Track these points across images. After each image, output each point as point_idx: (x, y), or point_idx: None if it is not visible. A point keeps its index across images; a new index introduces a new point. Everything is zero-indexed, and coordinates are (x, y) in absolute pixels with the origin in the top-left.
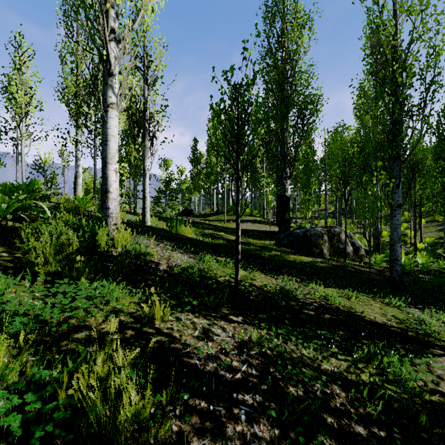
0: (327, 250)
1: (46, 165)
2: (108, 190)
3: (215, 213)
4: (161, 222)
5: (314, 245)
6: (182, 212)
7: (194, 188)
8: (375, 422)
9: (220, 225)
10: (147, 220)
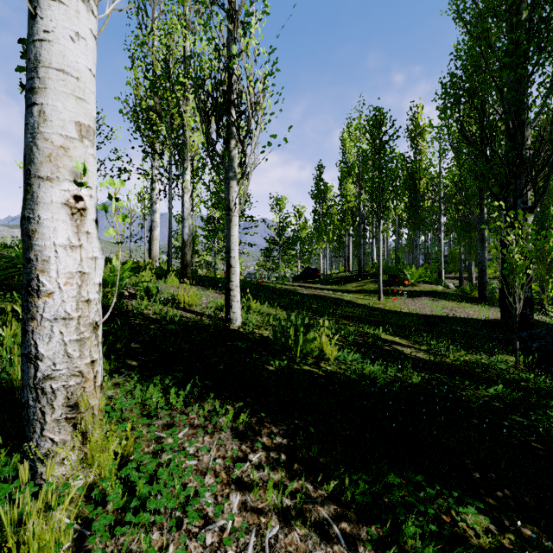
0: None
1: (131, 215)
2: (37, 283)
3: (355, 275)
4: (266, 307)
5: None
6: (302, 273)
7: (319, 236)
8: None
9: (373, 305)
10: (233, 316)
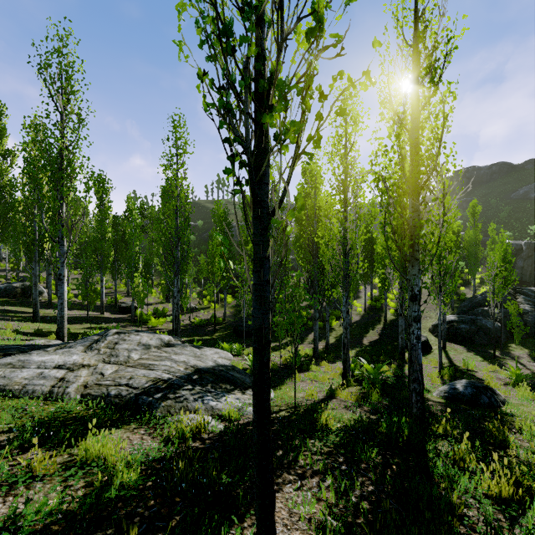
0: (21, 295)
1: None
2: None
3: None
4: None
5: (12, 293)
6: None
7: None
8: (5, 316)
9: None
10: None
